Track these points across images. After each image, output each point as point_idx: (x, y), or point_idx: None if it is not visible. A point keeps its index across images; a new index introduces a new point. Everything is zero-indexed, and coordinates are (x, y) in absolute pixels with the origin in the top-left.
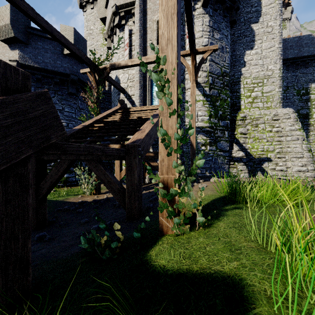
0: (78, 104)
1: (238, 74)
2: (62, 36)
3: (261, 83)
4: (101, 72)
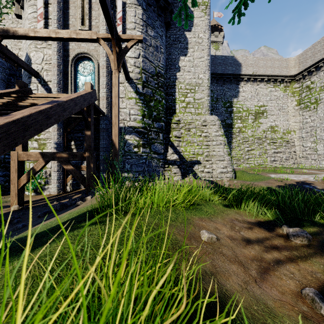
0: None
1: (173, 77)
2: None
3: (193, 90)
4: None
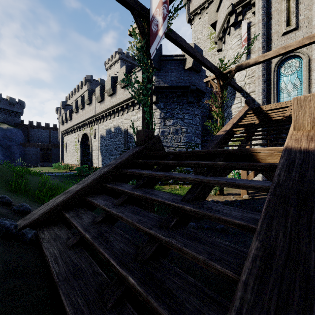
0: (193, 110)
1: None
2: (200, 54)
3: None
4: (225, 76)
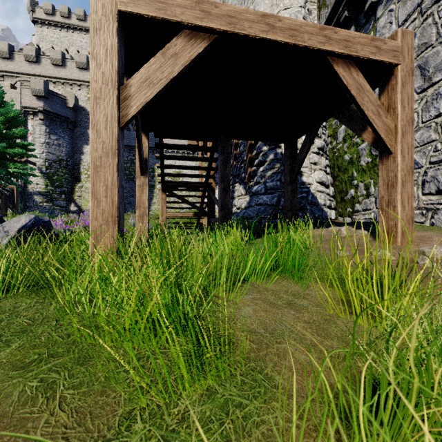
0: None
1: (79, 158)
2: None
3: None
4: None
